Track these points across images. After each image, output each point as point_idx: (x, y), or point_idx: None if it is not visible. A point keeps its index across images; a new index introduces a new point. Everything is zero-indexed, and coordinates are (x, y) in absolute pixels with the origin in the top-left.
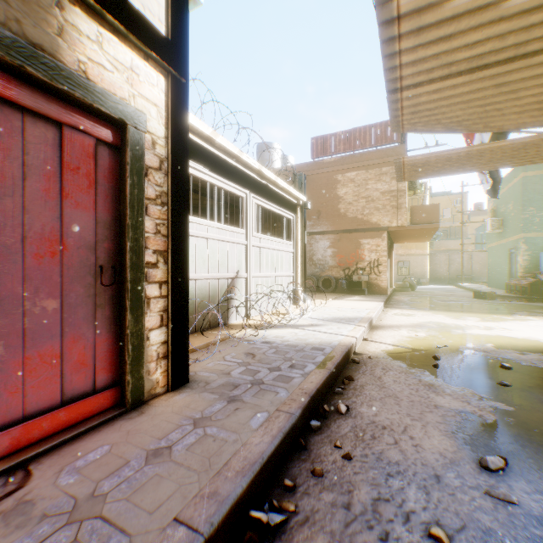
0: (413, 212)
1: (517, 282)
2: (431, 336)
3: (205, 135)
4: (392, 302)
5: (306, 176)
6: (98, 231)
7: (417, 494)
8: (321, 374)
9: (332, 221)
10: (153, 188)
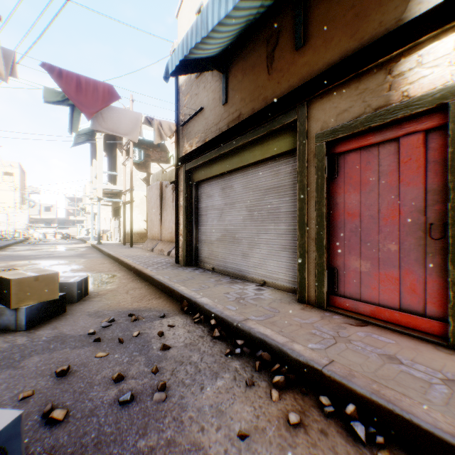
0: None
1: None
2: None
3: None
4: None
5: None
6: (427, 198)
7: None
8: None
9: None
10: None
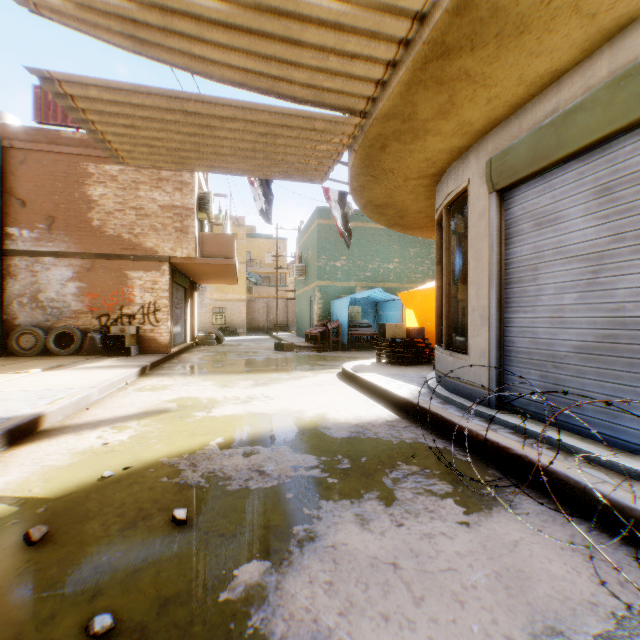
0: (204, 241)
1: (313, 331)
2: (137, 438)
3: None
4: (168, 364)
5: (25, 149)
6: None
7: None
8: None
9: (78, 236)
10: None
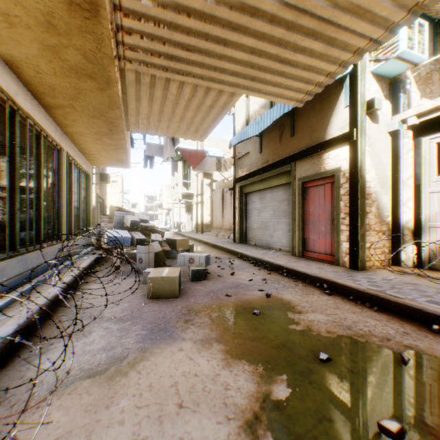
0: None
1: None
2: None
3: None
4: None
5: None
6: (332, 209)
7: (275, 285)
8: (355, 286)
9: None
10: (344, 190)
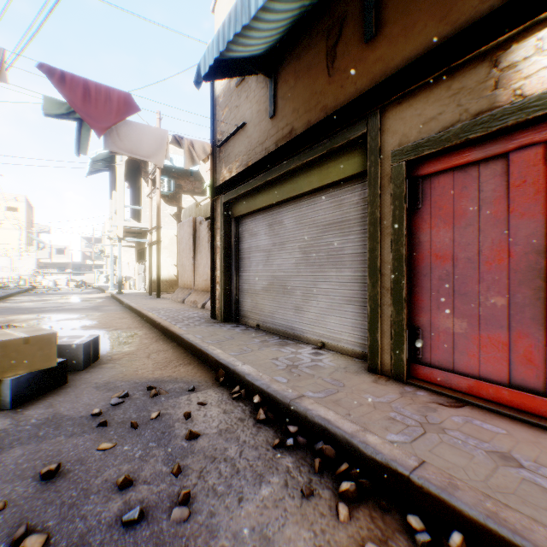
0: None
1: None
2: None
3: None
4: None
5: None
6: None
7: None
8: None
9: None
10: None
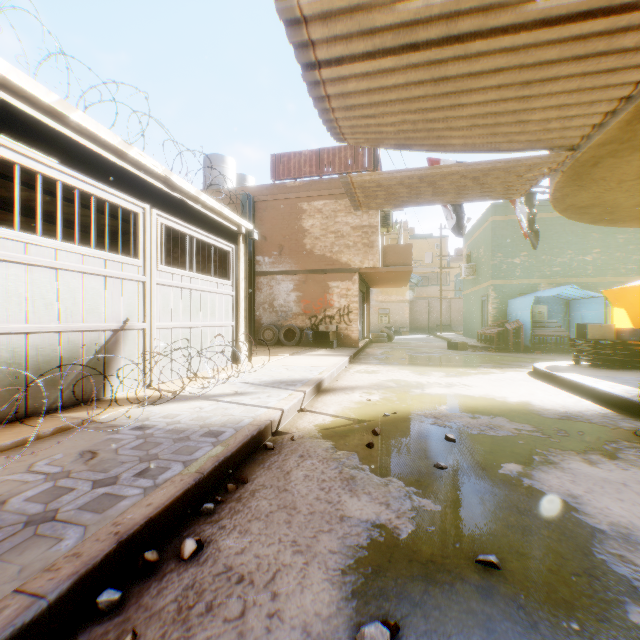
0: (386, 252)
1: (487, 332)
2: (385, 399)
3: (44, 103)
4: (362, 356)
5: (266, 201)
6: None
7: None
8: (180, 484)
9: (296, 258)
10: None
